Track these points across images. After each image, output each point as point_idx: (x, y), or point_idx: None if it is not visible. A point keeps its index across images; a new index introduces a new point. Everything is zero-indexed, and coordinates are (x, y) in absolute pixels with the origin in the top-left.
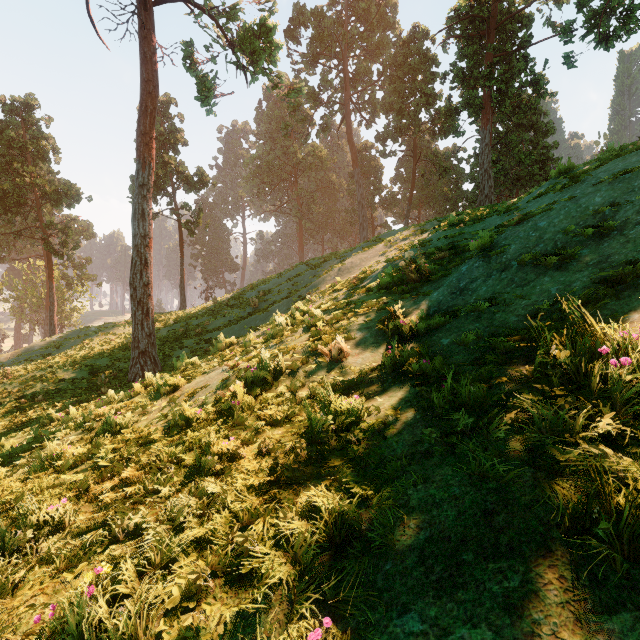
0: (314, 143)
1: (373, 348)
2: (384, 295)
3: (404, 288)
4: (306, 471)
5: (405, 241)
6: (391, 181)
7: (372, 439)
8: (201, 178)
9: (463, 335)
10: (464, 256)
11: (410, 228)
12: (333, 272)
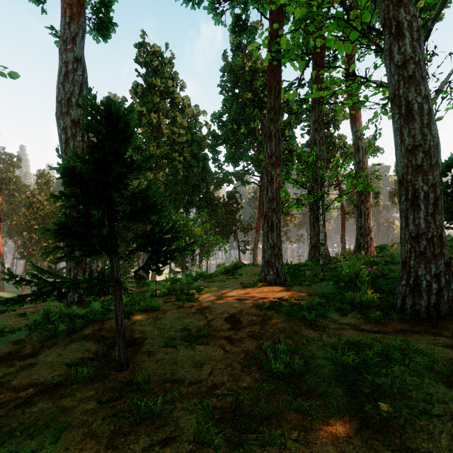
0: None
1: None
2: None
3: None
4: None
5: None
6: None
7: None
8: None
9: None
10: None
11: None
12: None
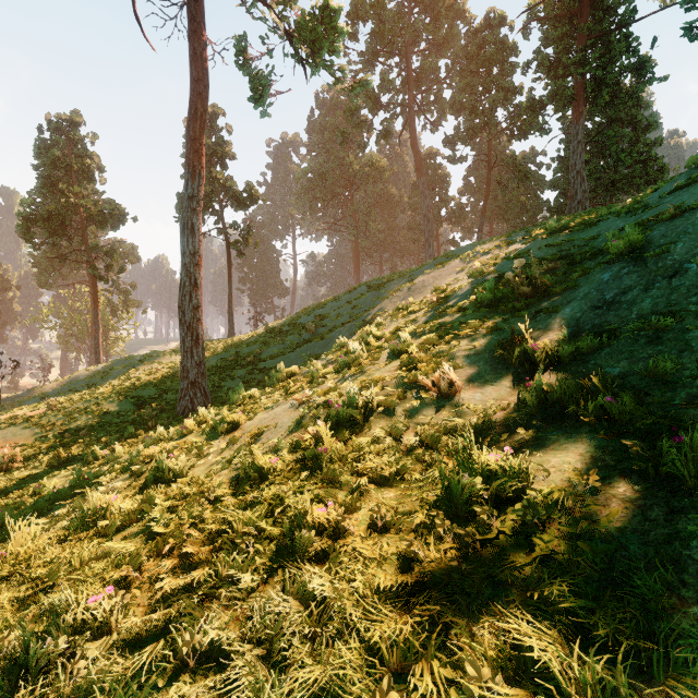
0: (372, 152)
1: (493, 380)
2: (486, 314)
3: (515, 304)
4: (468, 571)
5: (487, 255)
6: (459, 192)
7: (562, 520)
8: (250, 194)
9: (651, 362)
10: (586, 265)
11: (491, 241)
12: (402, 292)
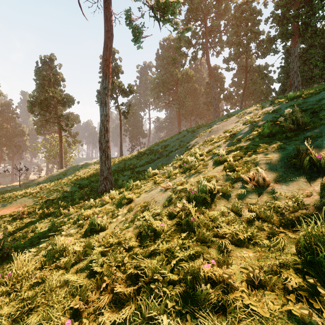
0: (186, 68)
1: (290, 177)
2: (268, 140)
3: (287, 134)
4: None
5: (250, 114)
6: (229, 85)
7: None
8: (130, 89)
9: None
10: (324, 113)
11: (251, 107)
12: (206, 133)
